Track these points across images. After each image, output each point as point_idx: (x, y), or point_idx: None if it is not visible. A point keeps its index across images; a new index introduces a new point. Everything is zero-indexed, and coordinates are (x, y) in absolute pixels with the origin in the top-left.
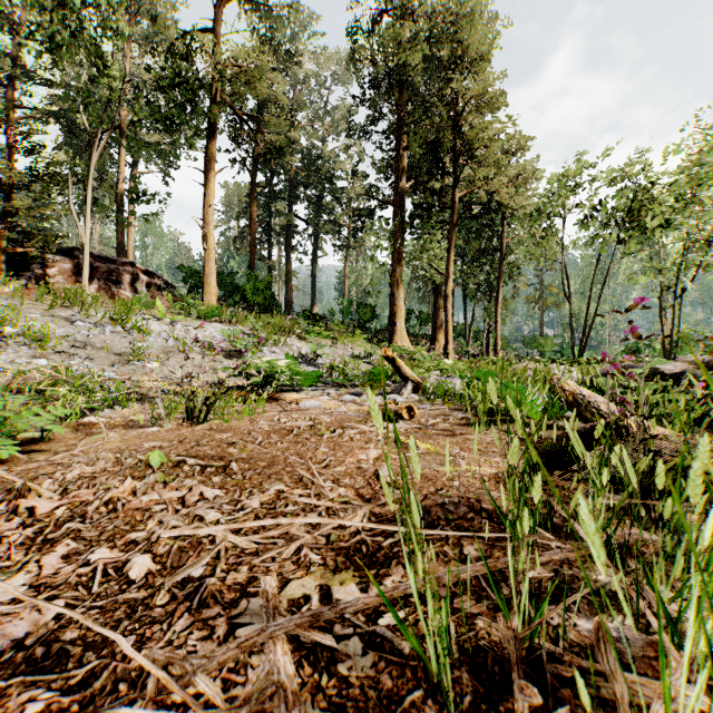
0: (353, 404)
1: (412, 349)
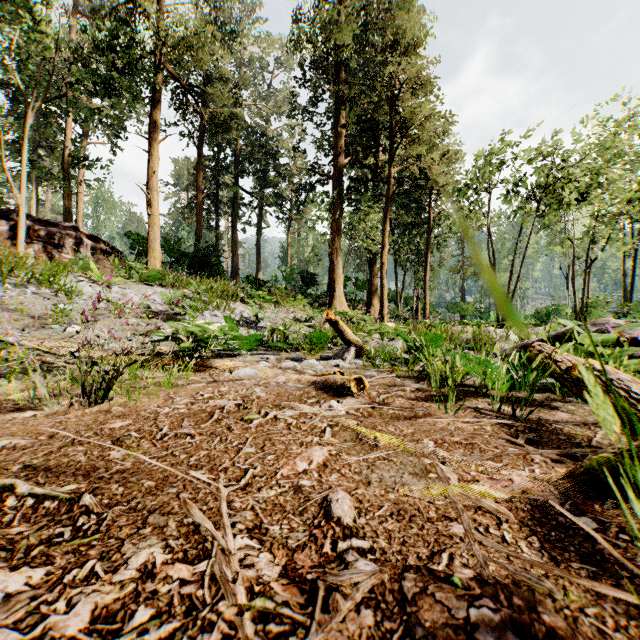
0: (293, 372)
1: (350, 313)
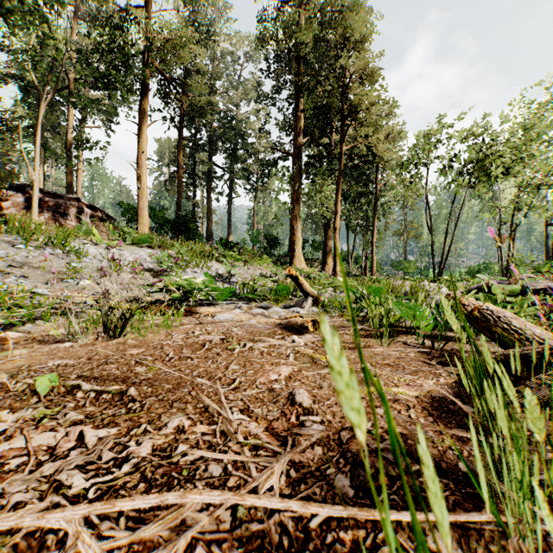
0: (262, 317)
1: (308, 270)
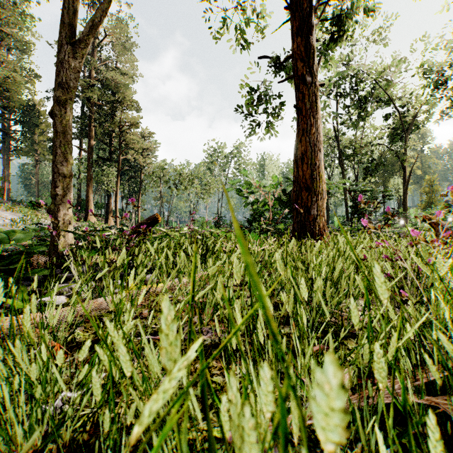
0: None
1: (98, 223)
